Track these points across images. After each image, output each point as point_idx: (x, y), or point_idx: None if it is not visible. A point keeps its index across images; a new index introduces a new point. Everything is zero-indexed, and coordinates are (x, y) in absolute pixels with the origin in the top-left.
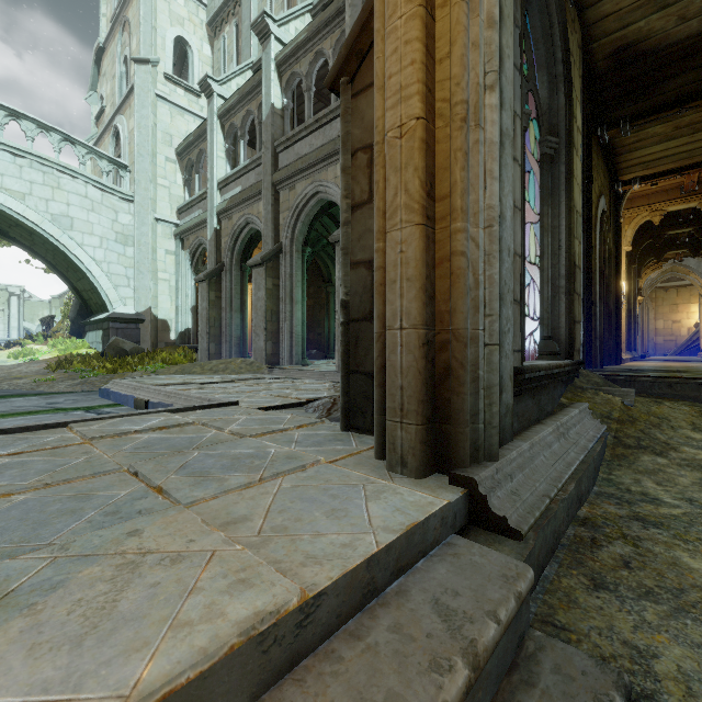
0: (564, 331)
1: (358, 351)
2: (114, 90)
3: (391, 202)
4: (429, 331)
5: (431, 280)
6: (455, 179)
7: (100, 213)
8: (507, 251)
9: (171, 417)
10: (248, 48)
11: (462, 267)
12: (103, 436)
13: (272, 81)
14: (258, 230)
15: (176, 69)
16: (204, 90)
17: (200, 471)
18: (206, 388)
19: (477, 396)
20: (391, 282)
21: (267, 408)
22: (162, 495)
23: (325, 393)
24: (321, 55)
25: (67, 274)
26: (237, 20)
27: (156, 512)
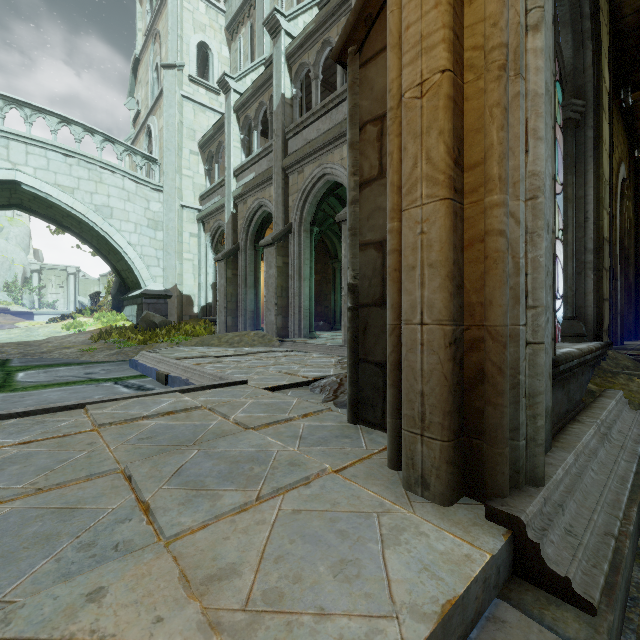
0: (591, 311)
1: (366, 338)
2: (147, 94)
3: (408, 174)
4: (456, 327)
5: (459, 265)
6: (491, 141)
7: (135, 202)
8: (546, 227)
9: (181, 399)
10: (261, 46)
11: (500, 249)
12: (112, 422)
13: (282, 73)
14: (270, 213)
15: (199, 72)
16: (222, 87)
17: (194, 480)
18: (220, 362)
19: (518, 407)
20: (408, 268)
21: (274, 388)
22: (148, 516)
23: (331, 370)
24: (328, 44)
25: (109, 257)
26: (251, 21)
27: (130, 554)
